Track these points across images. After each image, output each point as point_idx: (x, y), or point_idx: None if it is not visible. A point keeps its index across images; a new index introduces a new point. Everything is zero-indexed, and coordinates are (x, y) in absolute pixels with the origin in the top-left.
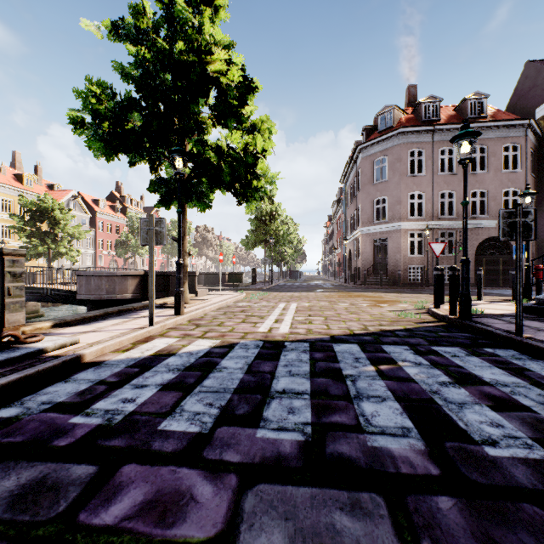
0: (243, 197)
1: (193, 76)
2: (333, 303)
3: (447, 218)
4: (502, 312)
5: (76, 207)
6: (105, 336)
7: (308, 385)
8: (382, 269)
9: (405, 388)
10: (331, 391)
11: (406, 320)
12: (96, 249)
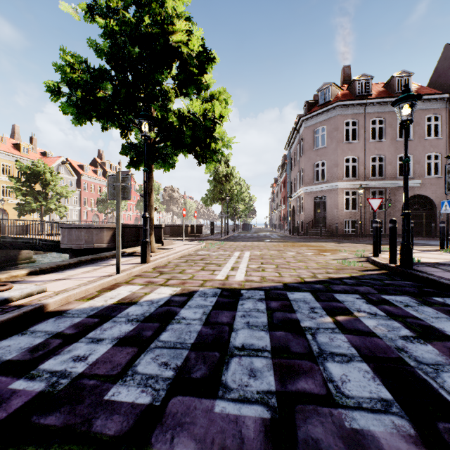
0: (203, 158)
1: (157, 46)
2: (282, 252)
3: (377, 178)
4: (436, 260)
5: (64, 171)
6: (73, 284)
7: (268, 340)
8: (322, 222)
9: (368, 343)
10: (292, 347)
11: (350, 267)
12: (81, 206)
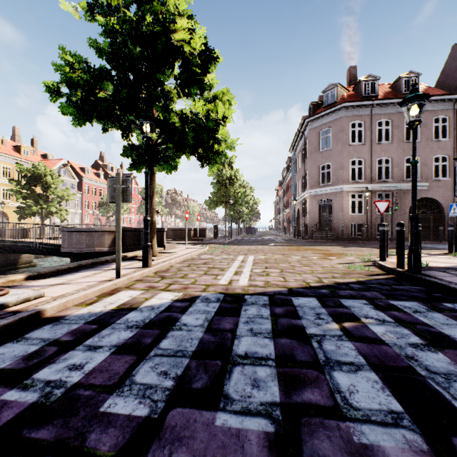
0: (205, 160)
1: (158, 45)
2: (286, 256)
3: (384, 181)
4: (445, 265)
5: (65, 174)
6: (72, 289)
7: (272, 347)
8: (327, 225)
9: (376, 351)
10: (297, 355)
11: (357, 272)
12: (83, 209)
